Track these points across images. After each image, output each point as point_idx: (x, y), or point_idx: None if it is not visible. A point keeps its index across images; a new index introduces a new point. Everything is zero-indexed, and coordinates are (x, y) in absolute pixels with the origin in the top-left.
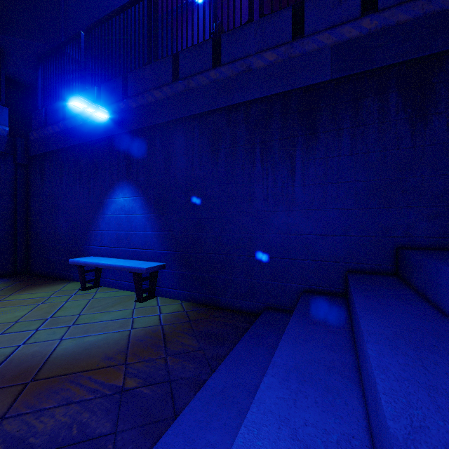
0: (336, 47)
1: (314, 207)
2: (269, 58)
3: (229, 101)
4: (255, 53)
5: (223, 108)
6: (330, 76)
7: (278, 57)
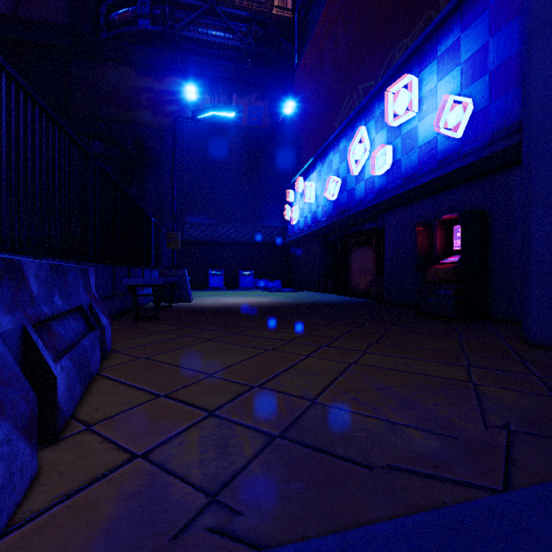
0: None
1: None
2: None
3: None
4: None
5: None
6: None
7: None
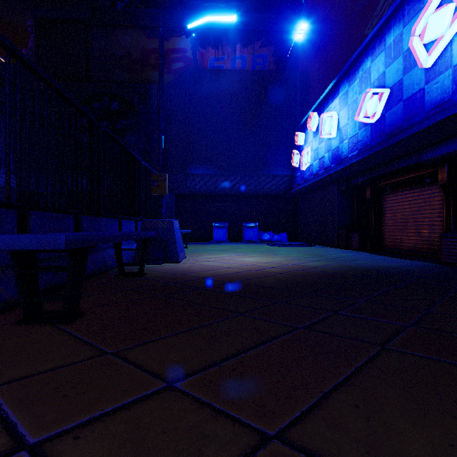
0: None
1: None
2: None
3: None
4: None
5: None
6: None
7: None
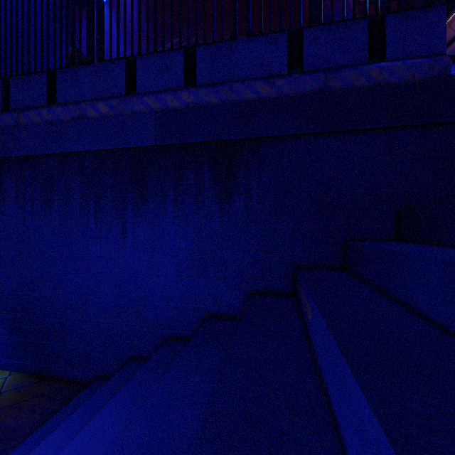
0: (159, 113)
1: (143, 272)
2: (101, 109)
3: (60, 148)
4: (91, 100)
5: (57, 154)
6: (155, 141)
7: (110, 111)
